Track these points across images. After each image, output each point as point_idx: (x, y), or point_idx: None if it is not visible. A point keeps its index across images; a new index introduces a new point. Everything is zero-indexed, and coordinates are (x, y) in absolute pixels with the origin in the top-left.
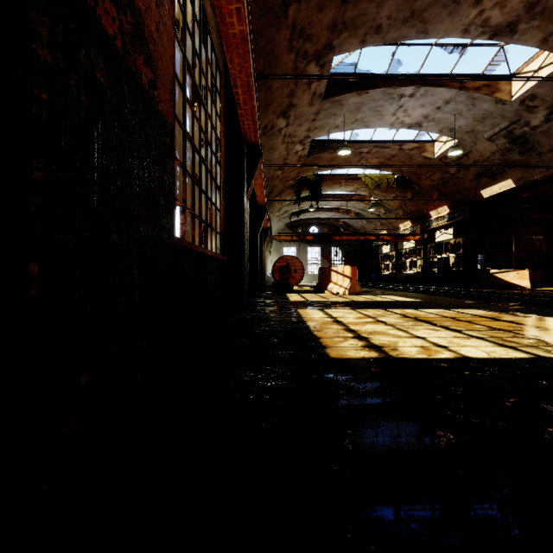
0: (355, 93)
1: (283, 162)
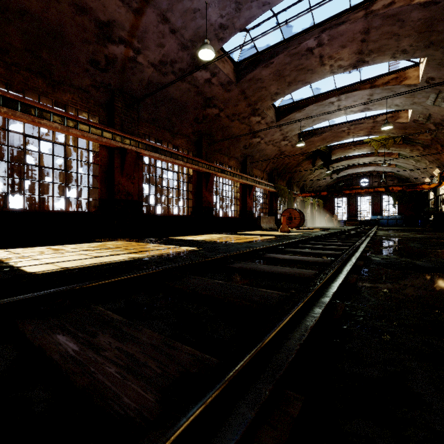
0: (296, 112)
1: (280, 151)
